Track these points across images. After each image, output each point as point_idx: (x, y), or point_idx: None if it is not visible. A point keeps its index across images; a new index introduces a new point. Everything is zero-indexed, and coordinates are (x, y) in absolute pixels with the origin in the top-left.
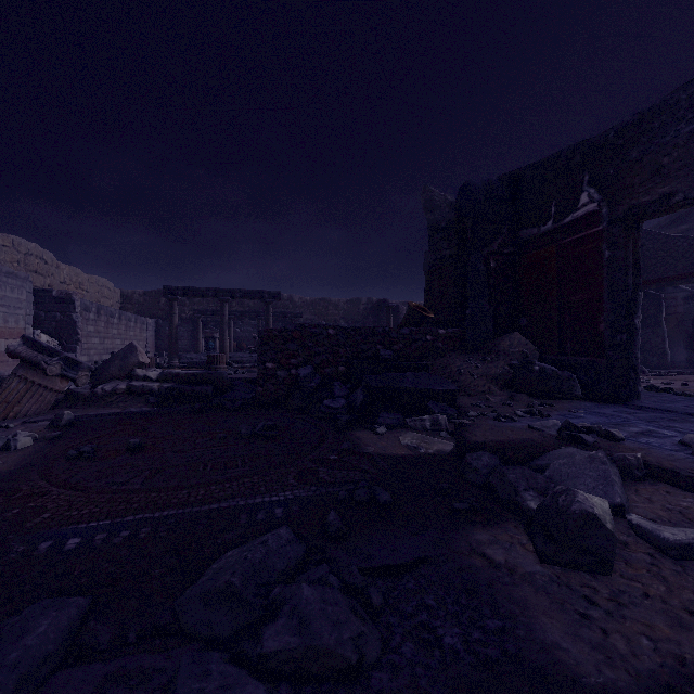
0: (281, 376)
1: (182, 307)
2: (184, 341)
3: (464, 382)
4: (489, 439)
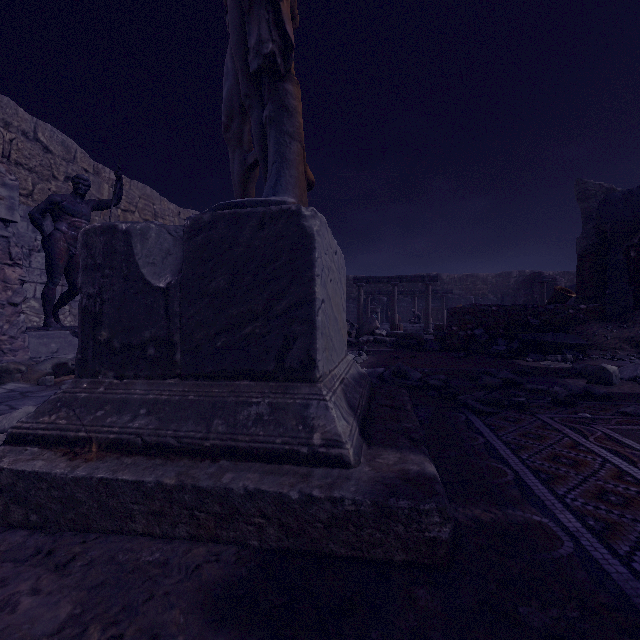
0: (461, 335)
1: (351, 289)
2: (354, 315)
3: (598, 341)
4: (595, 364)
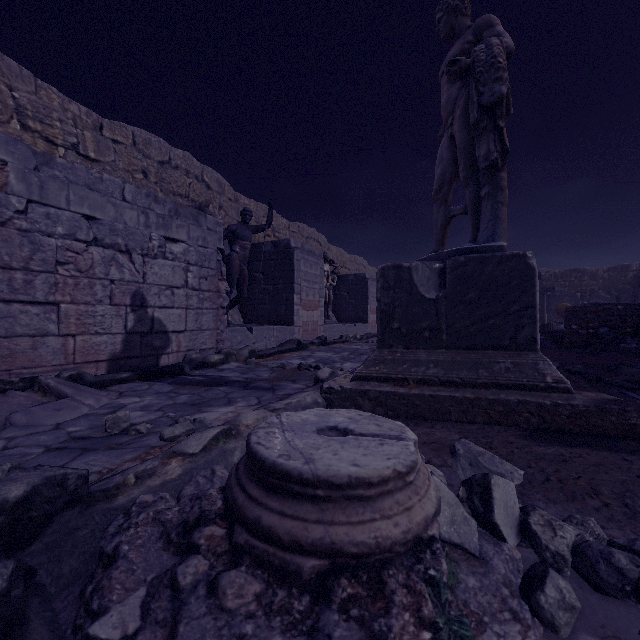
0: (581, 333)
1: None
2: None
3: None
4: None
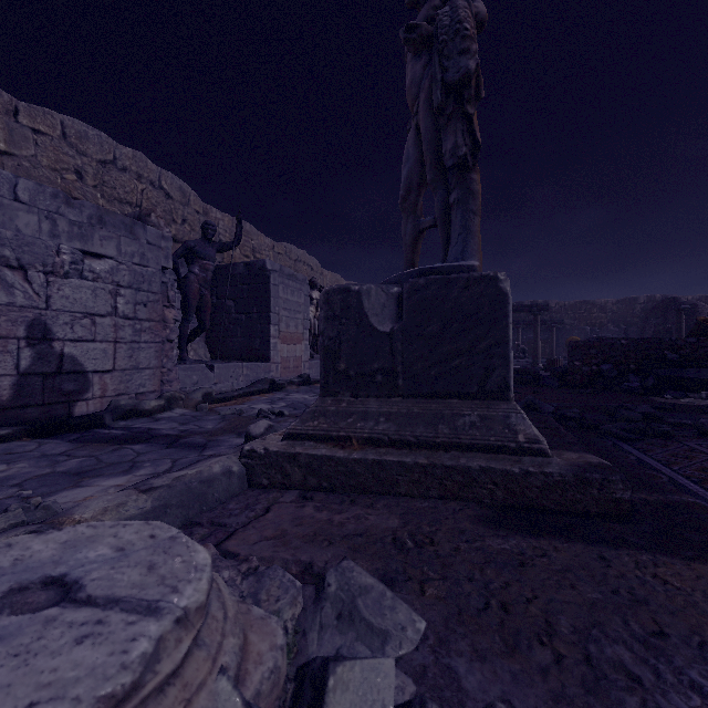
0: (585, 370)
1: None
2: None
3: None
4: None
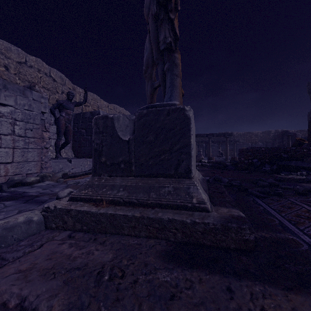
0: (246, 162)
1: None
2: None
3: None
4: None
